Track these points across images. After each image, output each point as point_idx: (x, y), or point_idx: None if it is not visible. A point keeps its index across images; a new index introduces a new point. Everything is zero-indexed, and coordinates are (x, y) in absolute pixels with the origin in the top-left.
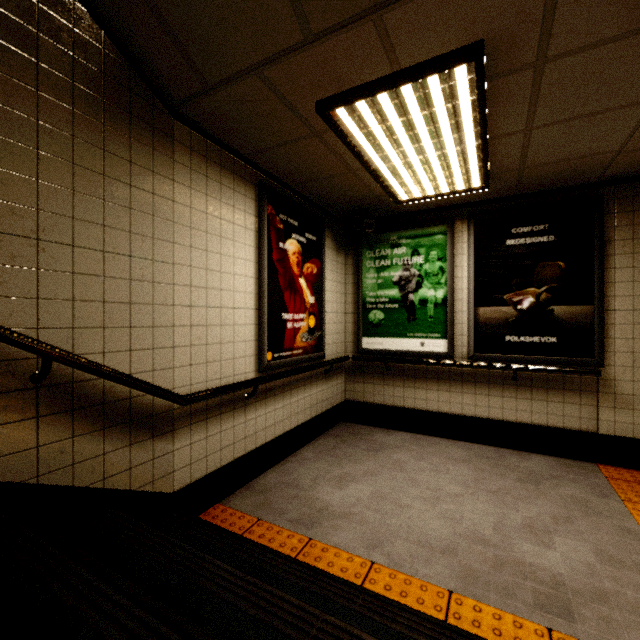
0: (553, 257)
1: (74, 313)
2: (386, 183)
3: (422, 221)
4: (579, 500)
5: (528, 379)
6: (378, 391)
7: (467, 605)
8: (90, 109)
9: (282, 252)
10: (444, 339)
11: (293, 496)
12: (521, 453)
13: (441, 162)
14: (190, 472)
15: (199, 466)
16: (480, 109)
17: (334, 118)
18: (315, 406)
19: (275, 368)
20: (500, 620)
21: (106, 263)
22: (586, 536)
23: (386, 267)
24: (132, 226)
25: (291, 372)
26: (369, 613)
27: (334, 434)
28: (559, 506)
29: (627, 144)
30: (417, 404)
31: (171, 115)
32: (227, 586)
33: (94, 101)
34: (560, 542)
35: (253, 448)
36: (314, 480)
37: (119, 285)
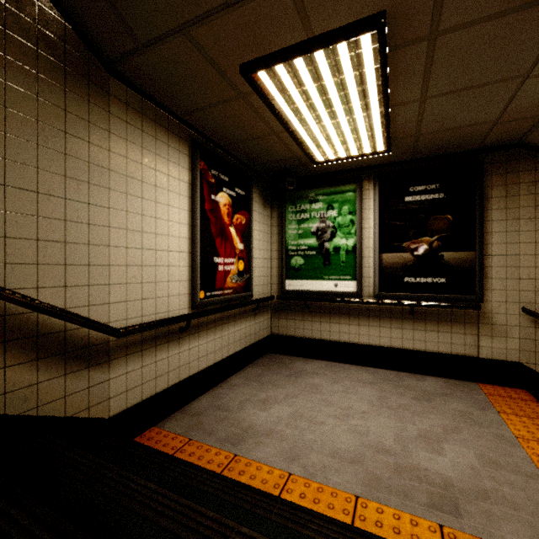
0: (443, 211)
1: (6, 249)
2: (304, 145)
3: (336, 180)
4: (464, 413)
5: (423, 313)
6: (299, 326)
7: (371, 508)
8: (23, 57)
9: (214, 203)
10: (354, 281)
11: (222, 418)
12: (417, 376)
13: (351, 127)
14: (126, 399)
15: (135, 393)
16: (383, 77)
17: (257, 81)
18: (244, 339)
19: (207, 305)
20: (399, 520)
21: (40, 204)
22: (470, 443)
23: (305, 219)
24: (67, 171)
25: (222, 309)
26: (283, 521)
27: (261, 363)
28: (448, 419)
29: (502, 115)
30: (331, 336)
31: (107, 71)
32: (148, 503)
33: (27, 50)
34: (449, 449)
35: (187, 376)
36: (242, 403)
37: (54, 225)
